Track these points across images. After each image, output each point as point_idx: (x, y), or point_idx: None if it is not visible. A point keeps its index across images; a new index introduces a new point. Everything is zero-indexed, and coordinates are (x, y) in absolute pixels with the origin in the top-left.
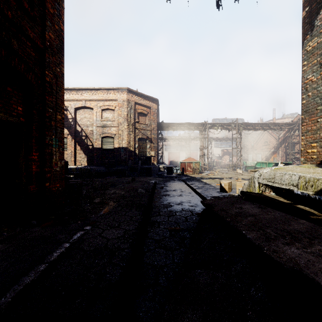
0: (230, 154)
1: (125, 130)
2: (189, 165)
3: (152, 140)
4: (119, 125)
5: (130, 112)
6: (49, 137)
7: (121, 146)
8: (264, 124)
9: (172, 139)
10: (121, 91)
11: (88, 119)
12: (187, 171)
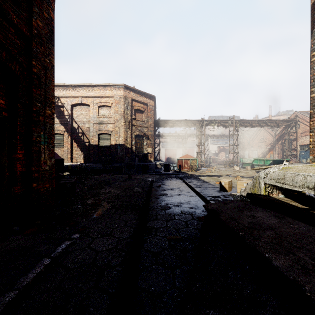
0: (226, 151)
1: (122, 126)
2: (186, 162)
3: (149, 137)
4: (116, 121)
5: (126, 109)
6: (36, 133)
7: (117, 143)
8: (261, 120)
9: (169, 136)
10: (117, 87)
11: (84, 116)
12: (184, 168)
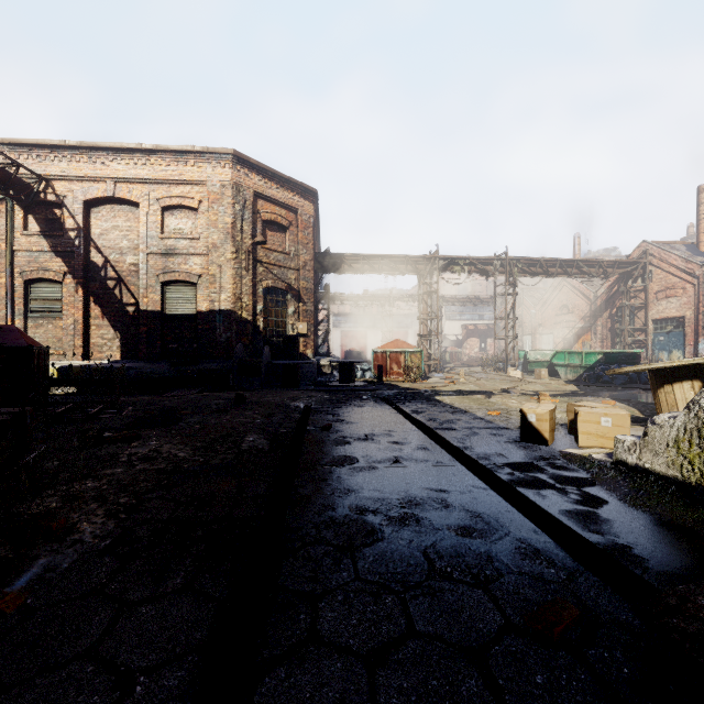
0: (481, 336)
1: (228, 263)
2: (395, 358)
3: (301, 295)
4: (211, 250)
5: (240, 217)
6: None
7: (215, 307)
8: (569, 261)
9: (350, 298)
10: (215, 159)
11: (124, 234)
12: (390, 373)
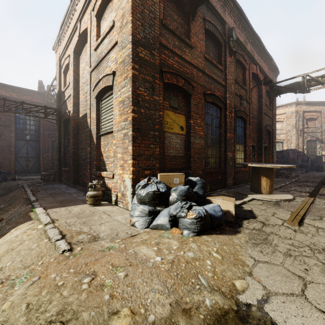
0: None
1: (293, 135)
2: None
3: (322, 141)
4: (287, 132)
5: (298, 120)
6: (273, 149)
7: (289, 148)
8: None
9: None
10: (289, 106)
11: None
12: None
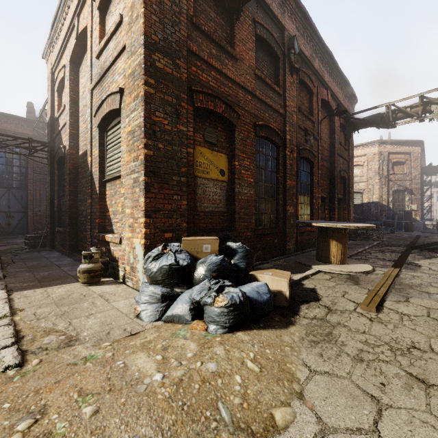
0: None
1: (376, 184)
2: None
3: (412, 191)
4: (368, 179)
5: (381, 164)
6: (350, 202)
7: (370, 200)
8: None
9: None
10: (370, 145)
11: None
12: None
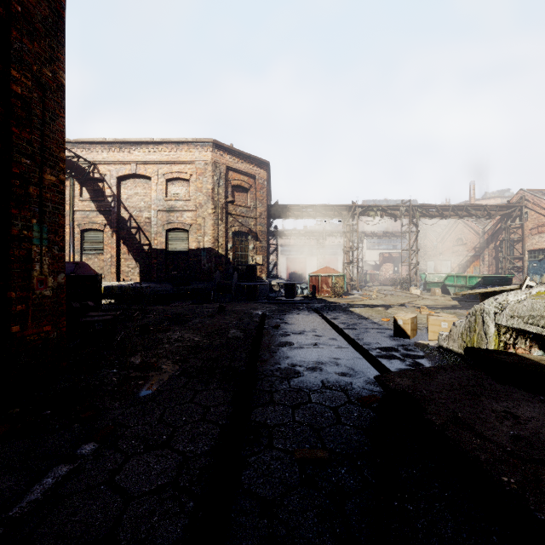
0: (394, 261)
1: (209, 216)
2: (325, 280)
3: (258, 236)
4: (198, 207)
5: (217, 184)
6: (20, 220)
7: (201, 246)
8: (460, 206)
9: (293, 234)
10: (201, 146)
11: (141, 198)
12: (321, 291)
